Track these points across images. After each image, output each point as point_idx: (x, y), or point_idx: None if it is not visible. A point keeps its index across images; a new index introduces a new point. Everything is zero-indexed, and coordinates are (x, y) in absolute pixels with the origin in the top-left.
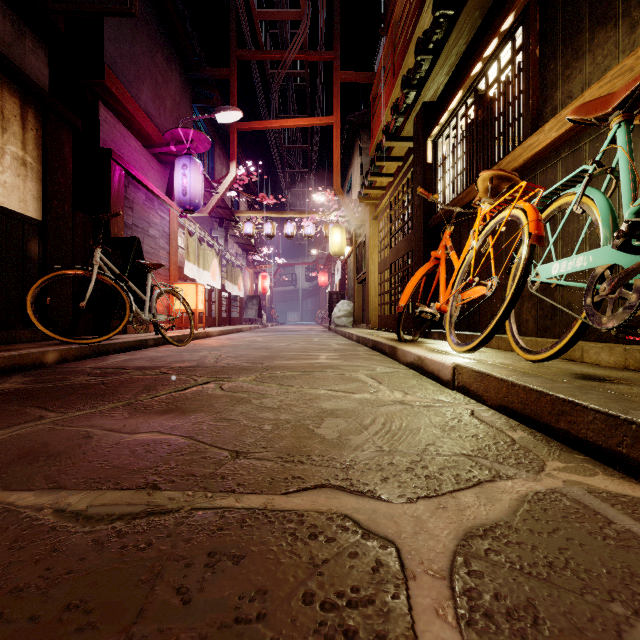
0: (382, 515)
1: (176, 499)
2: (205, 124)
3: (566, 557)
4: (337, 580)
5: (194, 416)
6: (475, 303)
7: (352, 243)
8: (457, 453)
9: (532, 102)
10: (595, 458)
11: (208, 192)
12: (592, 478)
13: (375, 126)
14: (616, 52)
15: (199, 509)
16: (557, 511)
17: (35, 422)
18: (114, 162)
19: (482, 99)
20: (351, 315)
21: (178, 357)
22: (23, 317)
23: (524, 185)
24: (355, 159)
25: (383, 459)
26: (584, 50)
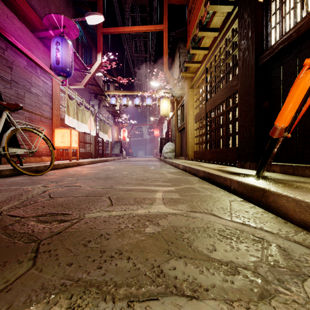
0: None
1: None
2: (85, 35)
3: None
4: None
5: None
6: None
7: (173, 110)
8: None
9: None
10: None
11: (84, 73)
12: None
13: (191, 27)
14: None
15: None
16: None
17: None
18: None
19: None
20: (173, 151)
21: None
22: None
23: None
24: (175, 60)
25: None
26: None
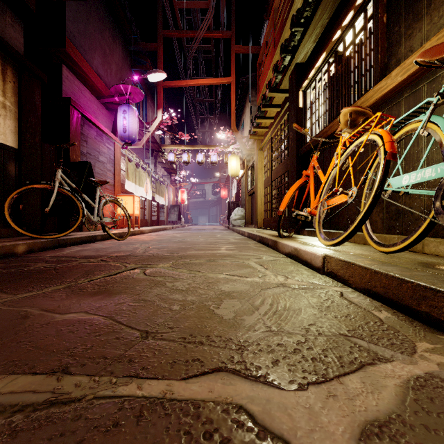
0: (276, 406)
1: (82, 385)
2: (140, 83)
3: None
4: None
5: (118, 297)
6: (335, 209)
7: (244, 167)
8: (336, 333)
9: (380, 56)
10: None
11: (142, 131)
12: None
13: (261, 84)
14: None
15: (100, 398)
16: (443, 401)
17: None
18: (73, 108)
19: (340, 58)
20: (243, 218)
21: (117, 248)
22: (3, 219)
23: (379, 115)
24: (246, 108)
25: (273, 340)
26: (423, 13)
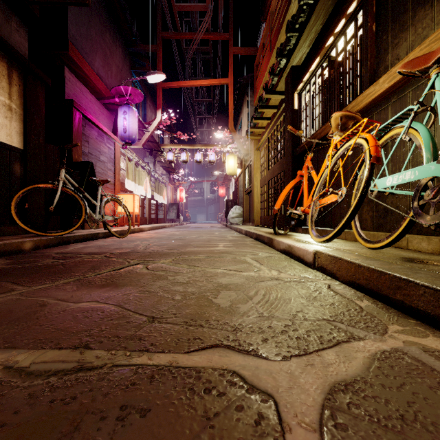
0: (263, 371)
1: (101, 357)
2: (140, 84)
3: (414, 410)
4: (225, 433)
5: (124, 289)
6: (328, 207)
7: (242, 166)
8: (320, 318)
9: (370, 63)
10: (425, 322)
11: (142, 131)
12: (425, 339)
13: (258, 85)
14: (432, 25)
15: (118, 366)
16: (401, 368)
17: (6, 294)
18: (75, 109)
19: (333, 63)
20: (241, 216)
21: (119, 245)
22: (9, 217)
23: (366, 121)
24: (244, 108)
25: (264, 323)
26: (408, 24)
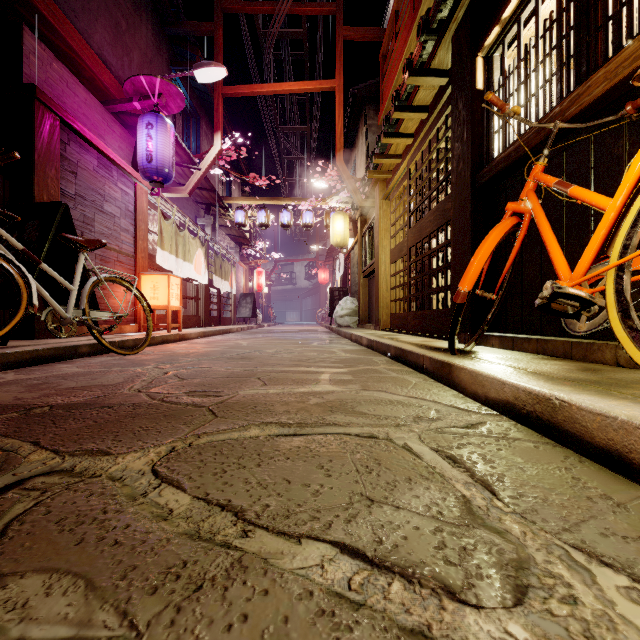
0: None
1: None
2: (188, 94)
3: None
4: None
5: None
6: None
7: (356, 234)
8: None
9: None
10: None
11: (188, 169)
12: None
13: (386, 88)
14: None
15: None
16: None
17: None
18: (42, 105)
19: None
20: (355, 314)
21: (92, 377)
22: None
23: None
24: (359, 139)
25: None
26: None
